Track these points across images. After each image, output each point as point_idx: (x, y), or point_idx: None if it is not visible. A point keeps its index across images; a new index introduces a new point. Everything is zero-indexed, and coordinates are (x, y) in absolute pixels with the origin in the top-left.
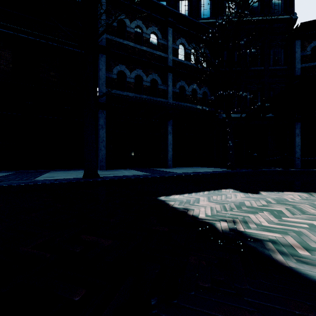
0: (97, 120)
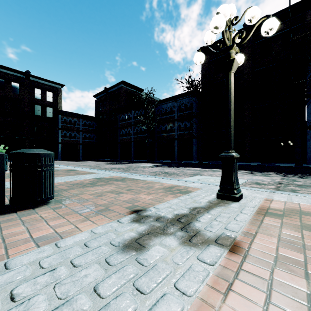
0: (305, 135)
